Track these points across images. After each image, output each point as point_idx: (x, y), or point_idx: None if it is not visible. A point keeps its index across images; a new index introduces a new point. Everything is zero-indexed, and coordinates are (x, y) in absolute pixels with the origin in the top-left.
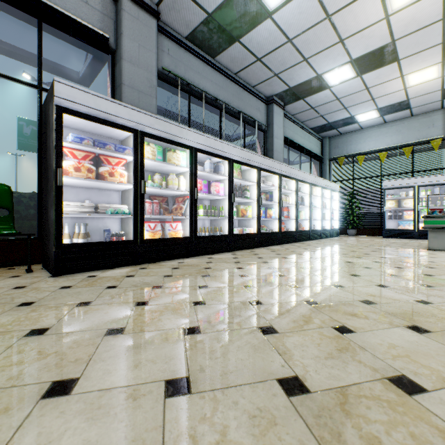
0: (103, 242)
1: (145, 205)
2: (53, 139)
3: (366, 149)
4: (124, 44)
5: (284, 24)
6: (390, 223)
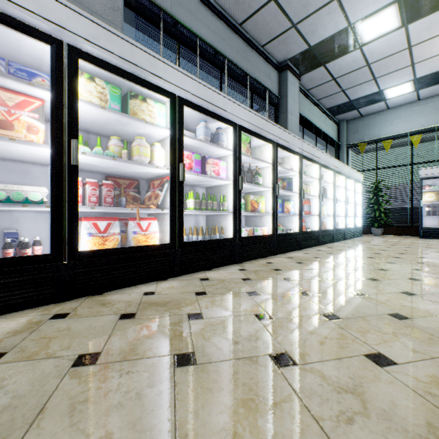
0: None
1: (86, 188)
2: None
3: (394, 133)
4: None
5: None
6: (426, 220)
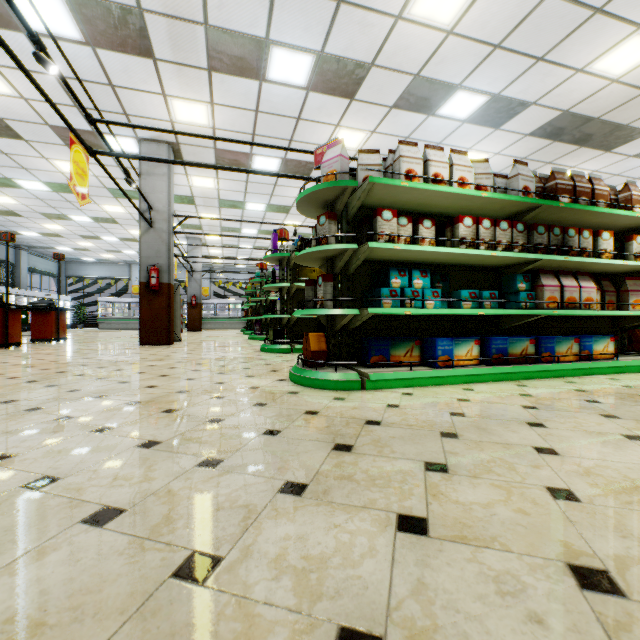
0: None
1: None
2: None
3: (92, 275)
4: None
5: (33, 237)
6: None
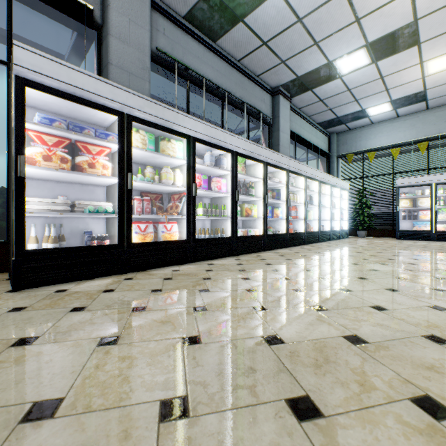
0: (79, 247)
1: (134, 203)
2: (12, 118)
3: (377, 145)
4: (112, 17)
5: None
6: (403, 224)
